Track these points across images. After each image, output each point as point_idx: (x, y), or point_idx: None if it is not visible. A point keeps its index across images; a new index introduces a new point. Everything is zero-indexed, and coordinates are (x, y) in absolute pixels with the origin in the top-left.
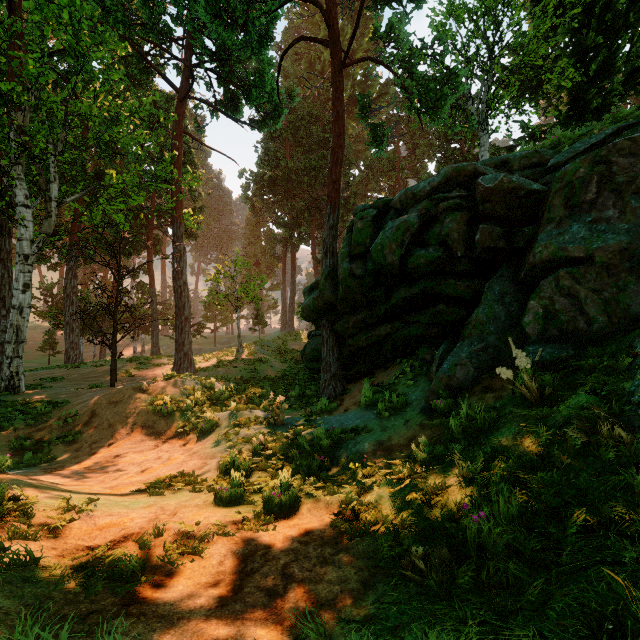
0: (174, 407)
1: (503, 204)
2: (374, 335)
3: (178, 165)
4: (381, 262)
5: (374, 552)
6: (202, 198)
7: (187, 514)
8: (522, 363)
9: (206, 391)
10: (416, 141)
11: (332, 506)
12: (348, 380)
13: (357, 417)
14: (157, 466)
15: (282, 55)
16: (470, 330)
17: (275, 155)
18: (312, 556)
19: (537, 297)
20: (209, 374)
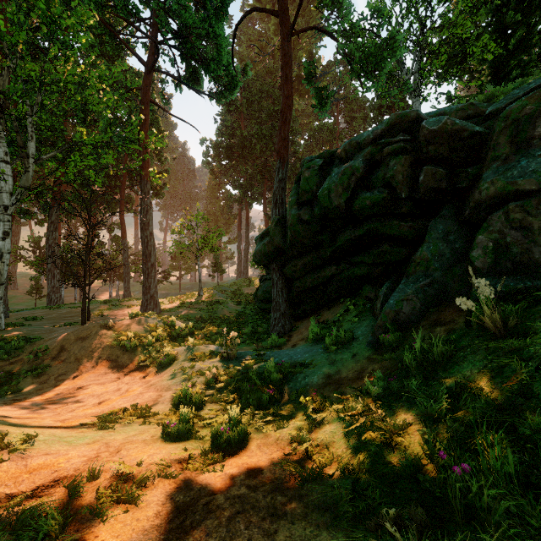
0: (137, 342)
1: (446, 146)
2: (320, 276)
3: (145, 130)
4: (328, 206)
5: (331, 502)
6: (169, 164)
7: (131, 451)
8: (485, 292)
9: (167, 328)
10: (353, 114)
11: (283, 442)
12: (295, 319)
13: (305, 351)
14: (114, 398)
15: (236, 26)
16: (415, 267)
17: (232, 126)
18: (261, 506)
19: (485, 231)
20: (172, 314)
